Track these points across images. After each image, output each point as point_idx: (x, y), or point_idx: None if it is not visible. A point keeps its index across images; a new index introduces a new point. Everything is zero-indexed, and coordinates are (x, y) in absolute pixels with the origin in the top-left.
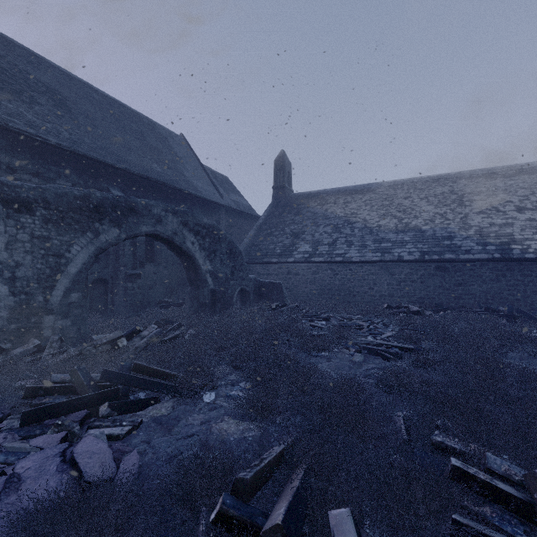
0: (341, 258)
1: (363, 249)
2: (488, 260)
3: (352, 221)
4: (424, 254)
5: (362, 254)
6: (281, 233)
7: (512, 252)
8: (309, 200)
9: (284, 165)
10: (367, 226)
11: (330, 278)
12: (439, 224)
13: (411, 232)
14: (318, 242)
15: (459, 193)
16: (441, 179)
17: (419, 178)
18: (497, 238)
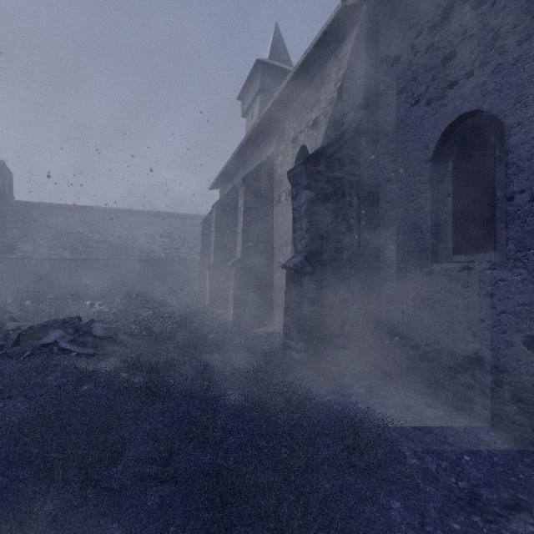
0: (58, 256)
1: (75, 252)
2: (140, 260)
3: (69, 232)
4: (111, 256)
5: (74, 255)
6: (2, 235)
7: (150, 256)
8: (32, 210)
9: (5, 175)
10: (80, 237)
11: (49, 270)
12: (123, 240)
13: (107, 243)
14: (39, 245)
15: (139, 223)
16: (133, 212)
17: (120, 209)
18: (147, 250)
